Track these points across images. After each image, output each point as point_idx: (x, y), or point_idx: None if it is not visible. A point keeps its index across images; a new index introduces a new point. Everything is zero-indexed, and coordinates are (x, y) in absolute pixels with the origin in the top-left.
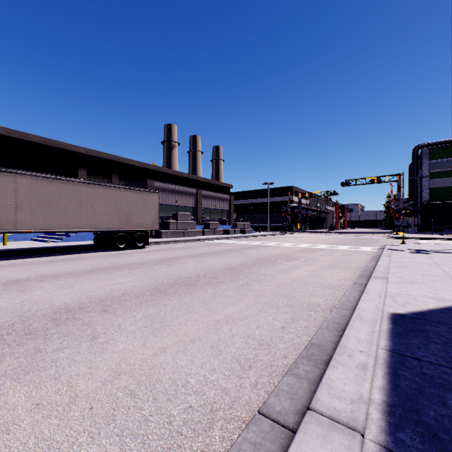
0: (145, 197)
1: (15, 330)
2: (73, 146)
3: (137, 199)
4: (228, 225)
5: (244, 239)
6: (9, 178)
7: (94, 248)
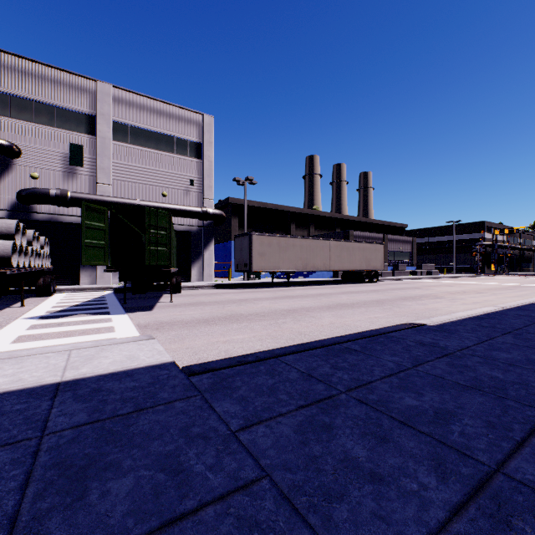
0: (376, 248)
1: (430, 296)
2: (289, 207)
3: (373, 250)
4: (412, 267)
5: (438, 279)
6: (328, 243)
7: (342, 282)
